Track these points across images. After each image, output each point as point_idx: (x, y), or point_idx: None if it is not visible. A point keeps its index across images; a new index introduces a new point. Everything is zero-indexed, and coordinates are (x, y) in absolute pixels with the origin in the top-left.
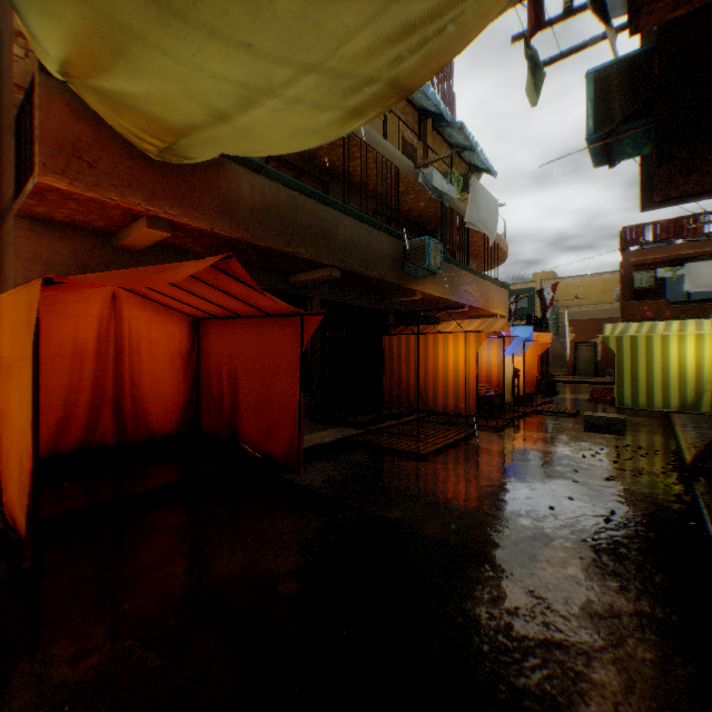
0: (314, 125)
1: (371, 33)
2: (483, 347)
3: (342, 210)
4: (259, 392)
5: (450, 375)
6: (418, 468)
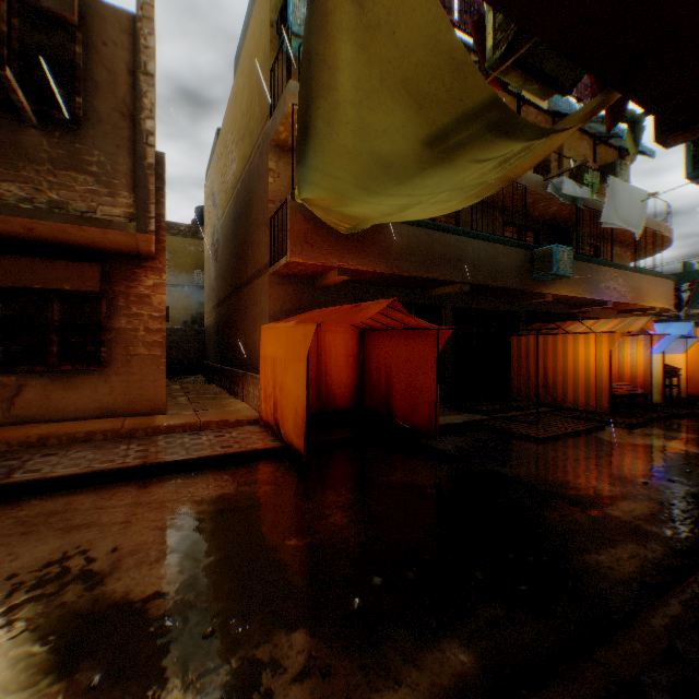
0: (446, 207)
1: (480, 171)
2: (624, 345)
3: (470, 236)
4: (407, 382)
5: (579, 373)
6: (533, 448)
